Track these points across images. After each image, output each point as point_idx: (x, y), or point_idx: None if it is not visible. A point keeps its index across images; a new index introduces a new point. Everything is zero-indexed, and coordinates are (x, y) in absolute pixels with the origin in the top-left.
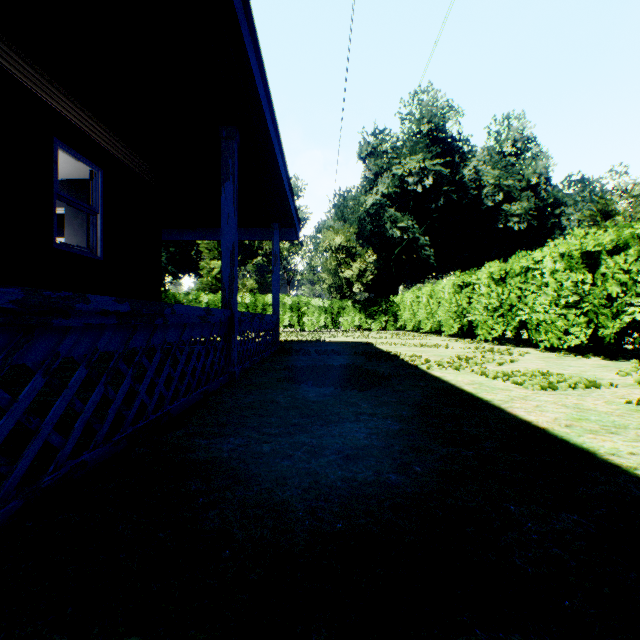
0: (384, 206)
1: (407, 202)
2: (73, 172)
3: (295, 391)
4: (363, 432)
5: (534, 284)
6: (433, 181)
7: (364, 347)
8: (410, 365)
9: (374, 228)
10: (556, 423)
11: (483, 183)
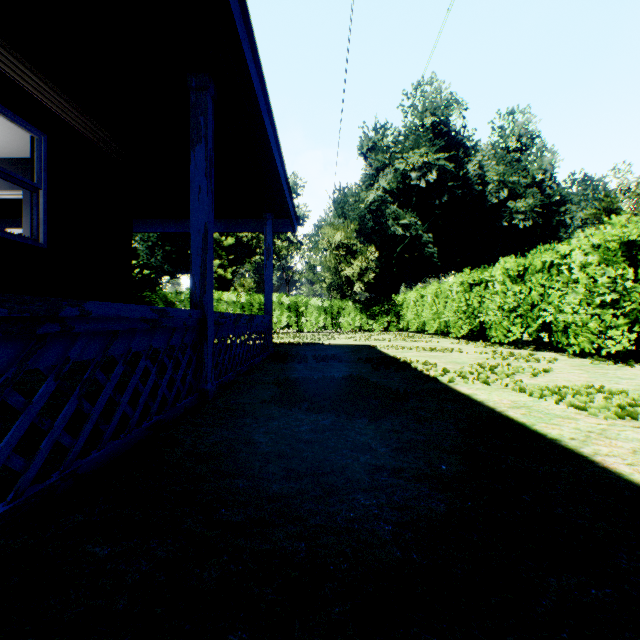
0: (386, 202)
1: (409, 198)
2: (25, 147)
3: (283, 421)
4: (388, 520)
5: (559, 281)
6: (437, 176)
7: (368, 351)
8: (426, 376)
9: (375, 225)
10: None
11: (487, 179)
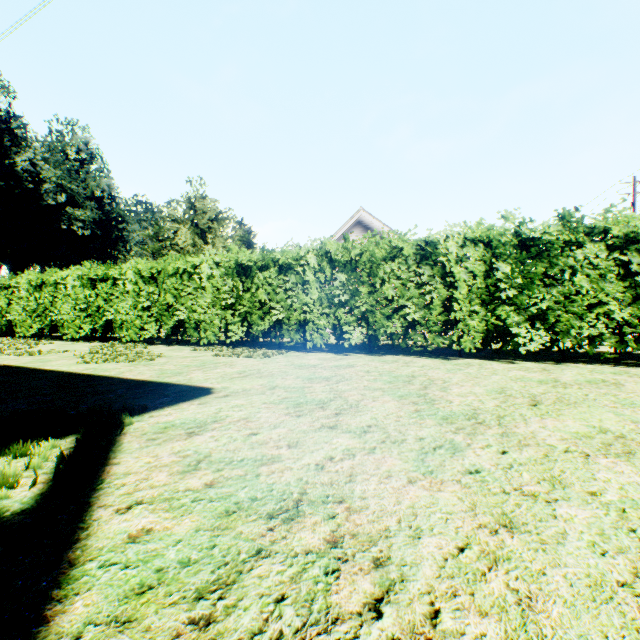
0: None
1: None
2: None
3: None
4: None
5: (64, 294)
6: None
7: None
8: None
9: None
10: (21, 363)
11: (45, 177)
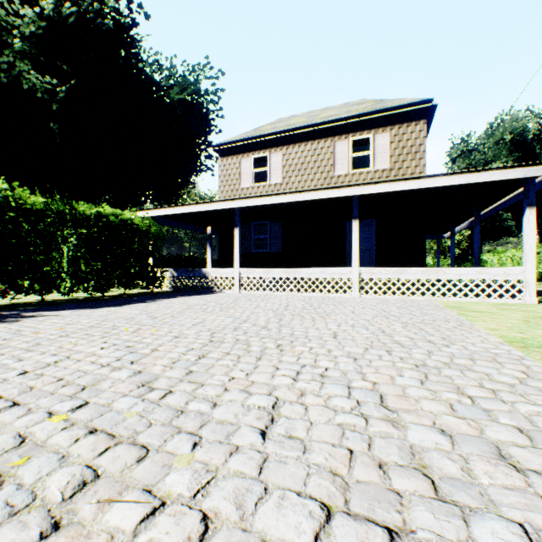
0: None
1: None
2: None
3: None
4: None
5: None
6: None
7: None
8: None
9: None
10: None
11: None
